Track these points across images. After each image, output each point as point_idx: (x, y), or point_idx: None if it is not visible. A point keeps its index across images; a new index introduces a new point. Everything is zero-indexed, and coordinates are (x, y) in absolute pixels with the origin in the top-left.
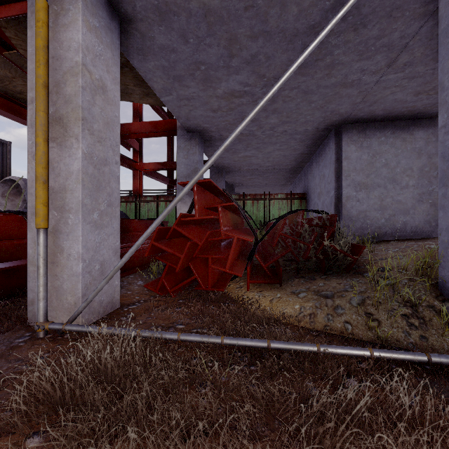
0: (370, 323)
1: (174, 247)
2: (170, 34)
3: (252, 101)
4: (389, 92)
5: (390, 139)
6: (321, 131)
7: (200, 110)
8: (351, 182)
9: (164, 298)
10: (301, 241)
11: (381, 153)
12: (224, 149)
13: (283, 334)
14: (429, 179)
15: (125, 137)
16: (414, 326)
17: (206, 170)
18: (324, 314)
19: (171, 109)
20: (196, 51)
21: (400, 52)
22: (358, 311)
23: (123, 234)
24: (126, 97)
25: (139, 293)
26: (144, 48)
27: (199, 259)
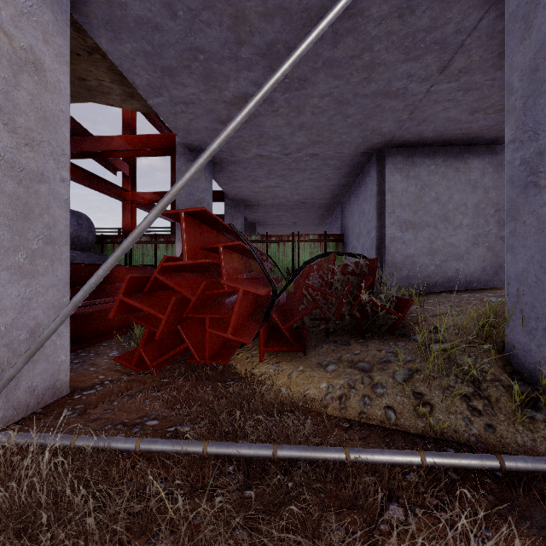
0: (419, 409)
1: (155, 303)
2: (149, 1)
3: (271, 111)
4: (440, 108)
5: (441, 168)
6: (360, 156)
7: (204, 120)
8: (395, 220)
9: (141, 376)
10: (331, 294)
11: (431, 185)
12: (210, 155)
13: (301, 428)
14: (485, 217)
15: (106, 155)
16: (478, 410)
17: (183, 188)
18: (359, 396)
19: (164, 116)
20: (190, 31)
21: (454, 54)
22: (404, 390)
23: (101, 286)
24: (102, 99)
25: (107, 370)
26: (113, 21)
27: (196, 319)
